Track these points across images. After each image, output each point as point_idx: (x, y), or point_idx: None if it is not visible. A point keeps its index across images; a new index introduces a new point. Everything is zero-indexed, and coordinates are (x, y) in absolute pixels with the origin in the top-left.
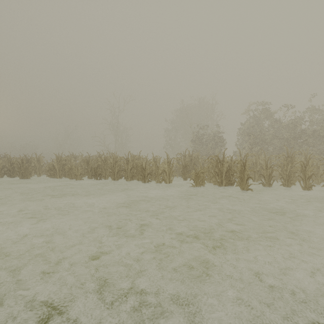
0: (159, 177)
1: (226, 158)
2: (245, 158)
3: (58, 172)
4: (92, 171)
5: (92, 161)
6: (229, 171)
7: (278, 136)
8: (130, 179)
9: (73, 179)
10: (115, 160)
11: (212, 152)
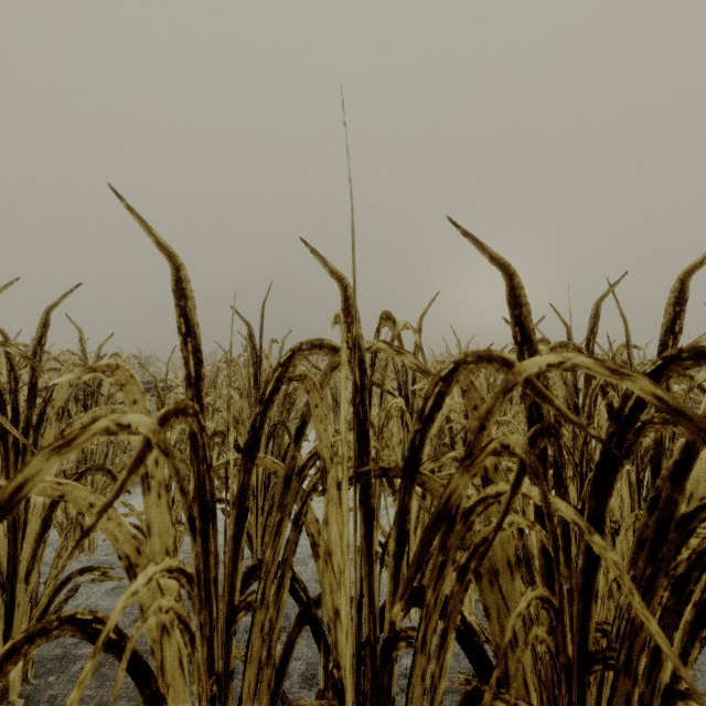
0: None
1: None
2: None
3: None
4: None
5: None
6: None
7: None
8: None
9: None
10: None
11: None
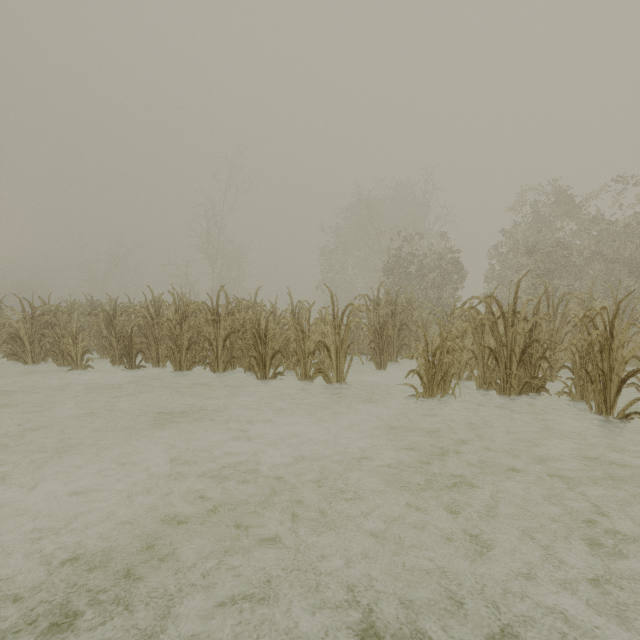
0: (307, 363)
1: (523, 305)
2: (618, 302)
3: (29, 346)
4: (119, 345)
5: (132, 315)
6: (530, 347)
7: (604, 254)
8: (225, 367)
9: (69, 367)
10: (182, 313)
11: (434, 296)
